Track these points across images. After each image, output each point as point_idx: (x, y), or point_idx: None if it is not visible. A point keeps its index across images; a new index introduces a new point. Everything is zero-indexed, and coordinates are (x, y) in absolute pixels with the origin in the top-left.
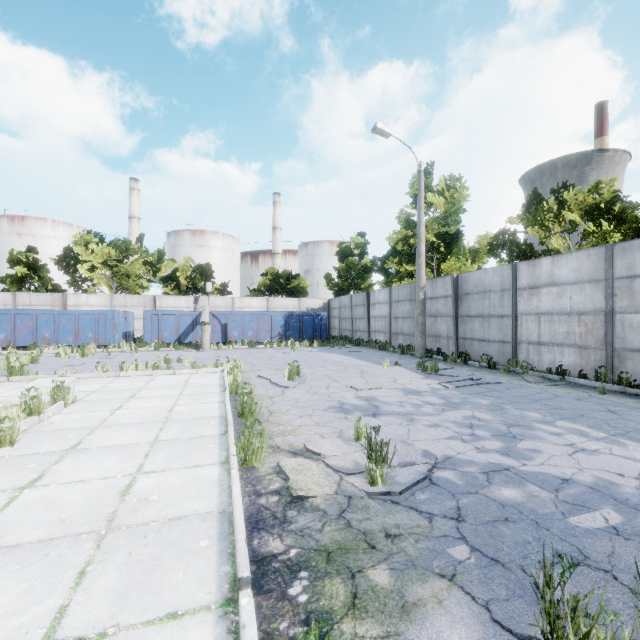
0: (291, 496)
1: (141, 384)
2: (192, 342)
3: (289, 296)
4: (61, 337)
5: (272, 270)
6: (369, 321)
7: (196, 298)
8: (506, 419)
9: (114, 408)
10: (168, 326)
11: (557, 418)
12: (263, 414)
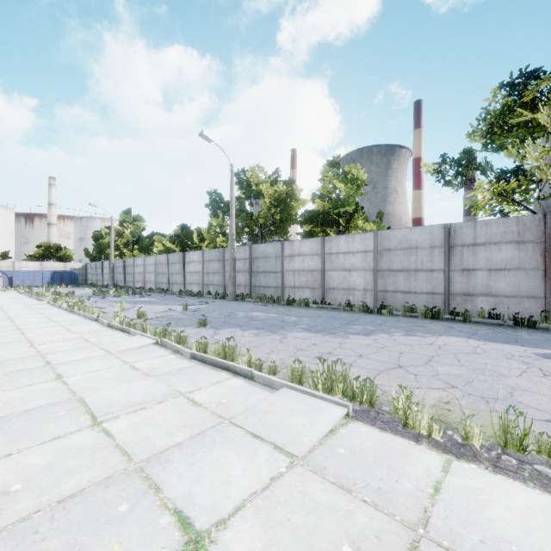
0: None
1: None
2: None
3: (58, 260)
4: None
5: (45, 244)
6: (103, 275)
7: None
8: None
9: None
10: None
11: None
12: None
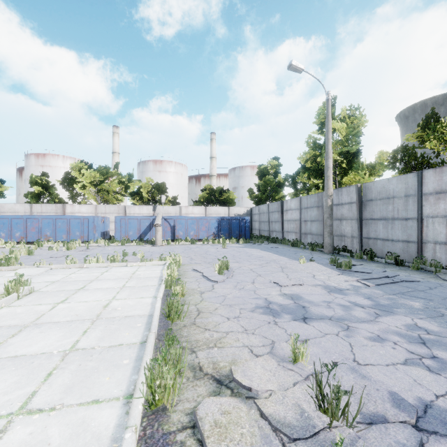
0: None
1: (96, 275)
2: (149, 239)
3: (221, 205)
4: (58, 235)
5: (209, 186)
6: (283, 224)
7: (154, 207)
8: None
9: (58, 301)
10: (132, 227)
11: None
12: (191, 314)
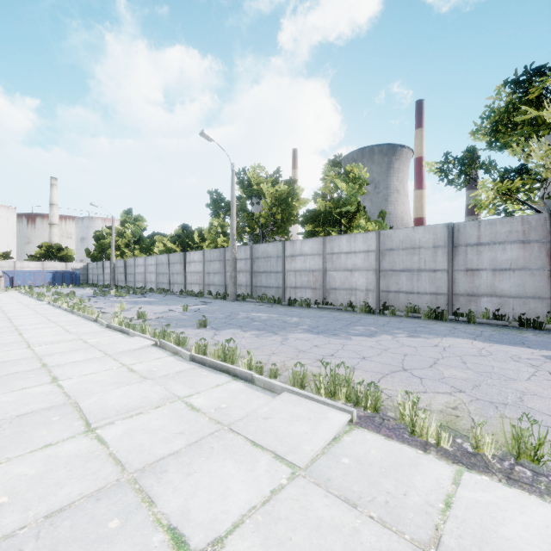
0: None
1: None
2: None
3: (60, 260)
4: None
5: (46, 244)
6: (104, 275)
7: None
8: None
9: None
10: None
11: None
12: None
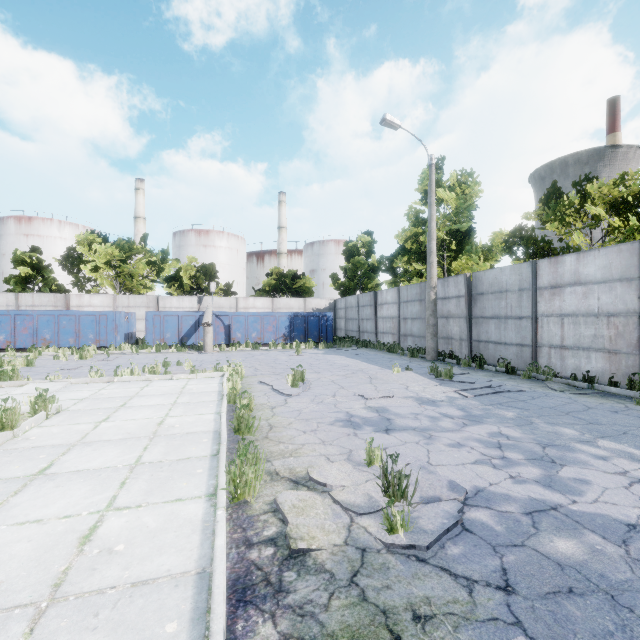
0: (289, 549)
1: (135, 391)
2: (195, 343)
3: (294, 296)
4: (62, 338)
5: (277, 270)
6: (376, 322)
7: (200, 298)
8: (538, 437)
9: (99, 420)
10: (170, 327)
11: (597, 436)
12: (262, 429)
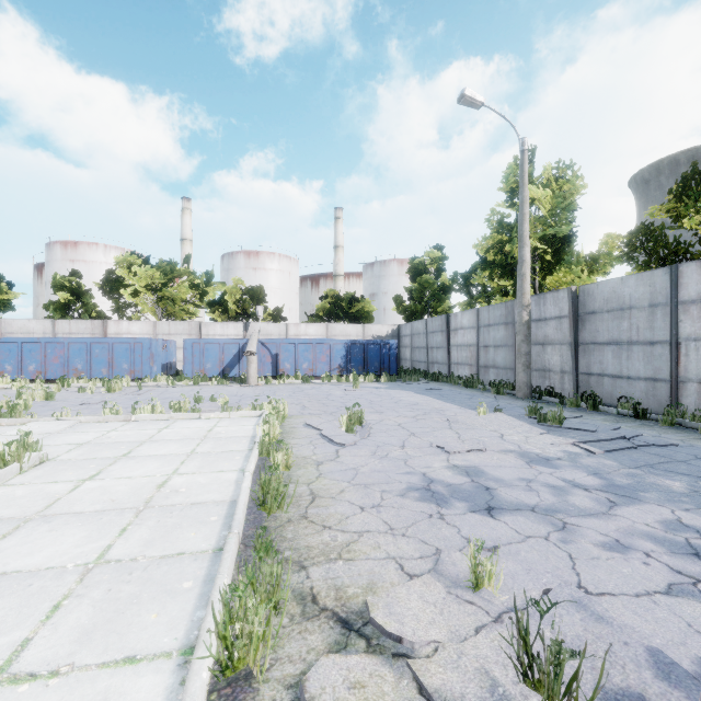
0: None
1: (149, 433)
2: (238, 375)
3: (352, 322)
4: (94, 369)
5: (332, 292)
6: (449, 351)
7: (246, 325)
8: None
9: (85, 477)
10: (211, 356)
11: None
12: (300, 500)
